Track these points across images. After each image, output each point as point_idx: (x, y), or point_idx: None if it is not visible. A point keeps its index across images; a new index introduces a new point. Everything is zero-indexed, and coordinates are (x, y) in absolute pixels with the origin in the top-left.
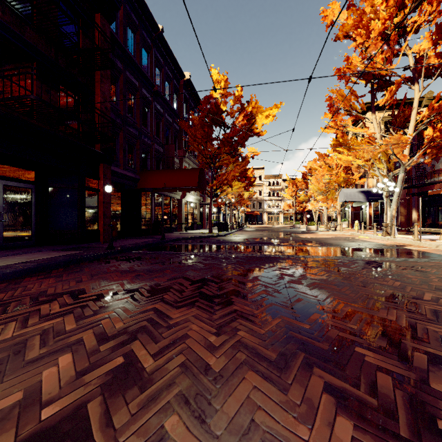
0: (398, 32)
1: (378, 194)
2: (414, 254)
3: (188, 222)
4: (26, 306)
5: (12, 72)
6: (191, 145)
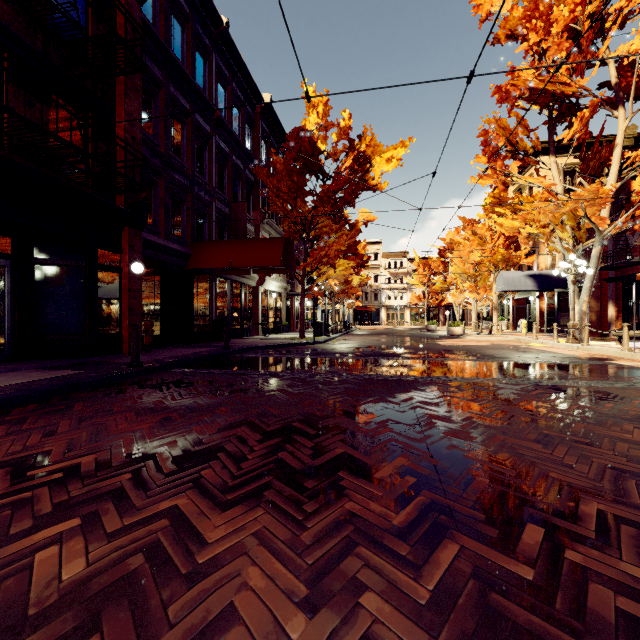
0: (591, 30)
1: (555, 279)
2: (637, 374)
3: (269, 321)
4: None
5: None
6: (273, 204)
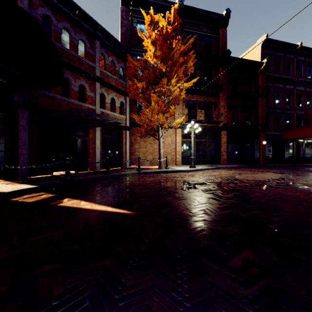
0: None
1: None
2: None
3: None
4: (242, 170)
5: (234, 114)
6: None
